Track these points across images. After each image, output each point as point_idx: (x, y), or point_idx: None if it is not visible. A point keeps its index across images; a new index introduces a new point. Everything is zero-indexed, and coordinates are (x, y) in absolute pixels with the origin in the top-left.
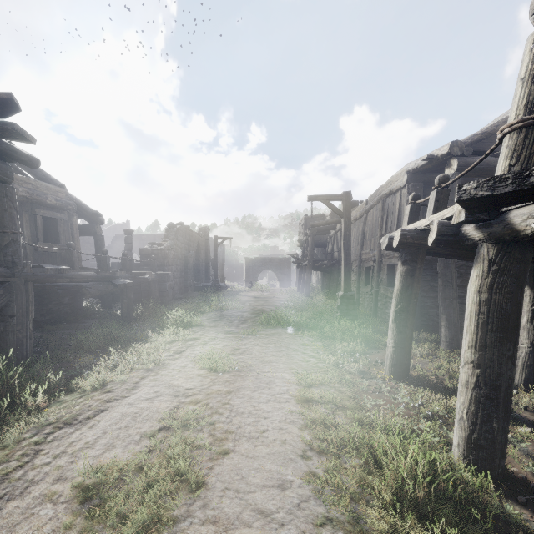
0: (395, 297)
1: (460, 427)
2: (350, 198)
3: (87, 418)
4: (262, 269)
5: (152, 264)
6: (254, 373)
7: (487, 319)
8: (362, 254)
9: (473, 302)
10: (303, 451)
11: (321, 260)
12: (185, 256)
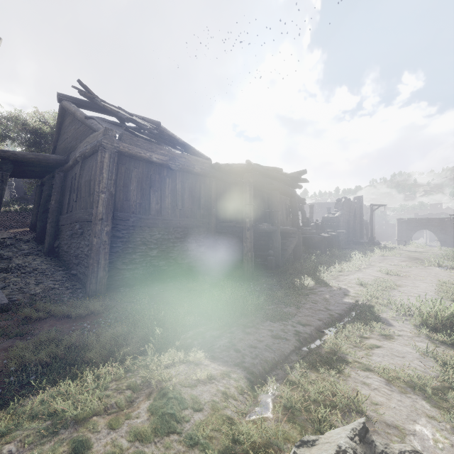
0: None
1: None
2: None
3: (346, 275)
4: (417, 230)
5: (333, 226)
6: (412, 277)
7: None
8: None
9: None
10: (435, 291)
11: None
12: (347, 220)
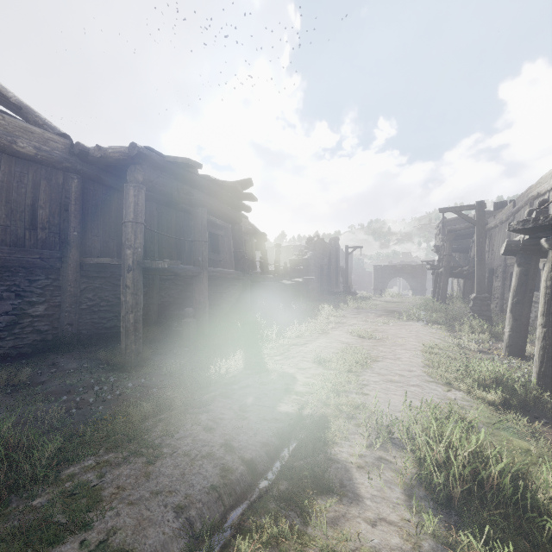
0: (511, 292)
1: (534, 366)
2: (483, 207)
3: (302, 344)
4: (392, 277)
5: (300, 270)
6: (391, 341)
7: (550, 297)
8: (507, 258)
9: (543, 287)
10: (422, 366)
11: (460, 266)
12: (320, 264)
